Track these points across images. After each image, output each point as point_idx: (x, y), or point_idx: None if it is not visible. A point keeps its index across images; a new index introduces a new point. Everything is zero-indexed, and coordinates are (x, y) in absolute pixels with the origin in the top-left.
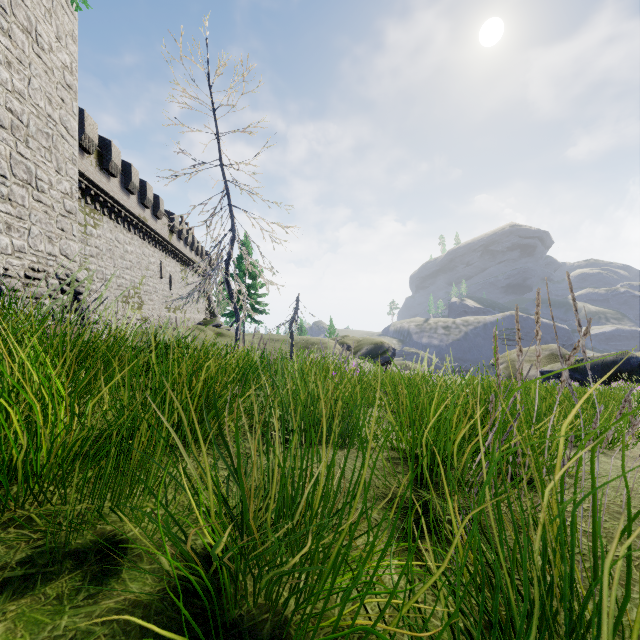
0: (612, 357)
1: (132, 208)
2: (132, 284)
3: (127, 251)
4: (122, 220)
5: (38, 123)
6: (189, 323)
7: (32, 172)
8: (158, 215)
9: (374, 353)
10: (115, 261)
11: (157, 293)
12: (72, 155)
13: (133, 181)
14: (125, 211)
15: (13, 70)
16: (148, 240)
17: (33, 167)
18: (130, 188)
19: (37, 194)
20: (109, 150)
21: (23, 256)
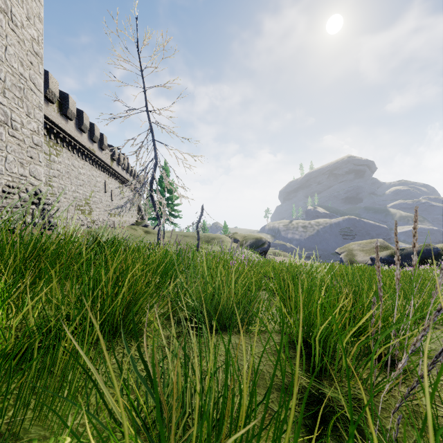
0: (420, 248)
1: (84, 142)
2: (84, 197)
3: (80, 173)
4: (77, 151)
5: (13, 79)
6: (125, 224)
7: (8, 115)
8: (103, 148)
9: (255, 245)
10: (72, 180)
11: (102, 203)
12: (39, 103)
13: (85, 123)
14: (79, 145)
15: None
16: (96, 165)
17: (9, 111)
18: (82, 128)
19: (12, 131)
20: (67, 101)
21: (1, 176)
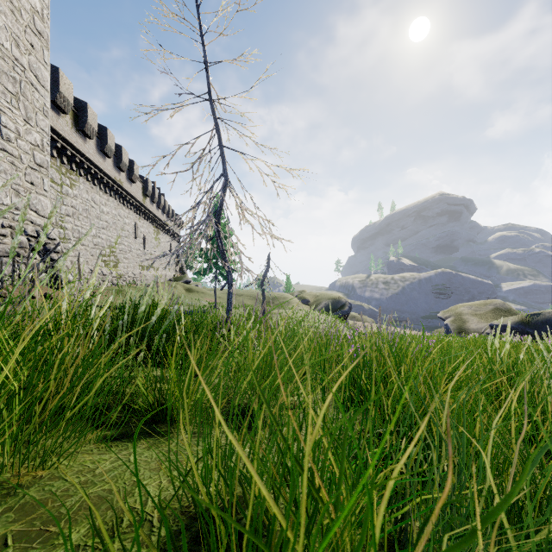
0: None
1: (108, 170)
2: (108, 243)
3: (103, 212)
4: (98, 182)
5: (3, 65)
6: (161, 280)
7: None
8: (133, 179)
9: (332, 307)
10: (91, 221)
11: (132, 252)
12: (43, 106)
13: (109, 144)
14: (101, 173)
15: None
16: (123, 202)
17: None
18: (106, 151)
19: (1, 142)
20: (85, 112)
21: None
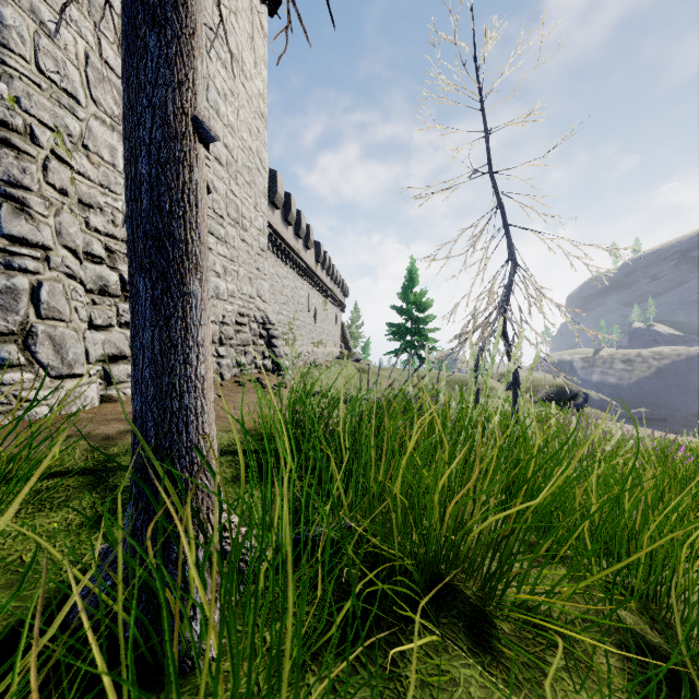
0: None
1: (289, 240)
2: (287, 320)
3: (284, 285)
4: (280, 253)
5: (243, 157)
6: (329, 358)
7: (239, 210)
8: (308, 245)
9: (558, 398)
10: (276, 297)
11: (305, 327)
12: (264, 188)
13: (292, 212)
14: (284, 244)
15: (227, 103)
16: (299, 272)
17: (240, 205)
18: (289, 219)
19: (242, 233)
20: (275, 181)
21: (233, 301)
